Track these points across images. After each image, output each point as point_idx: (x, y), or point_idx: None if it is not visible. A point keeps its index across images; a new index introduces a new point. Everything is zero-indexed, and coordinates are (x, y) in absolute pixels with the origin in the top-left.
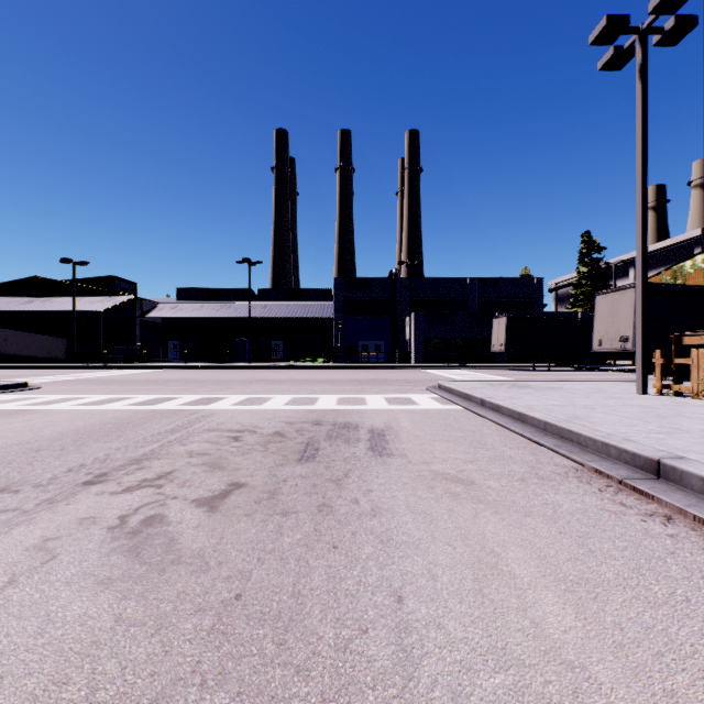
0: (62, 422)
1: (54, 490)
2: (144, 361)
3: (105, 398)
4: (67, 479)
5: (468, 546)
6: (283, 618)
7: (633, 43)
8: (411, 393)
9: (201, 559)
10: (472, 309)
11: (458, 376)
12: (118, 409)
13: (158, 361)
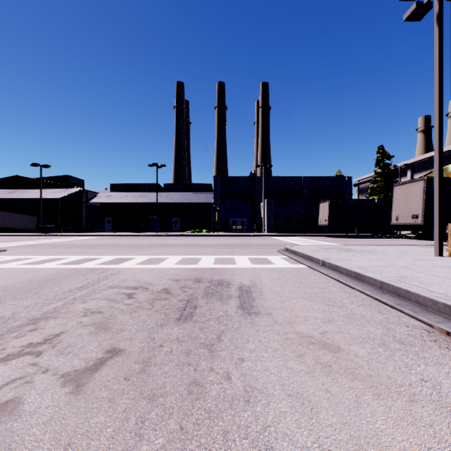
0: None
1: None
2: (87, 231)
3: (46, 259)
4: None
5: None
6: None
7: None
8: (267, 254)
9: None
10: (304, 197)
11: (297, 242)
12: (50, 268)
13: (98, 231)
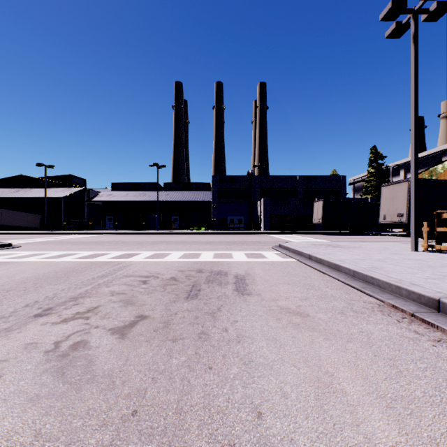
0: (29, 270)
1: (12, 320)
2: (90, 229)
3: (60, 254)
4: (23, 312)
5: (308, 367)
6: (168, 434)
7: (408, 19)
8: (262, 250)
9: (110, 378)
10: (300, 196)
11: (292, 239)
12: (68, 261)
13: (99, 229)
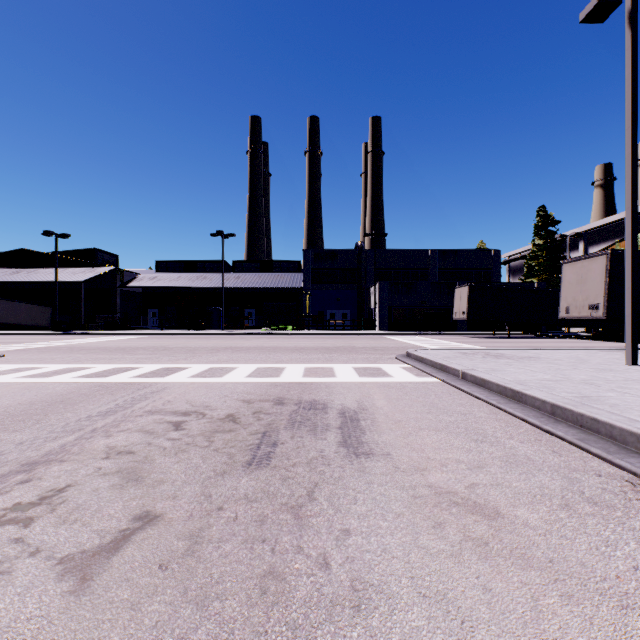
0: None
1: None
2: (122, 328)
3: (59, 369)
4: None
5: None
6: None
7: None
8: (381, 362)
9: None
10: (433, 280)
11: (423, 344)
12: (63, 383)
13: (138, 328)
